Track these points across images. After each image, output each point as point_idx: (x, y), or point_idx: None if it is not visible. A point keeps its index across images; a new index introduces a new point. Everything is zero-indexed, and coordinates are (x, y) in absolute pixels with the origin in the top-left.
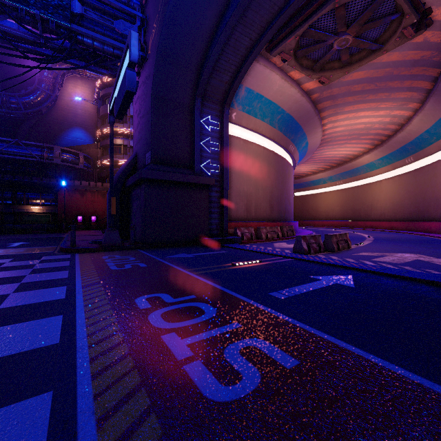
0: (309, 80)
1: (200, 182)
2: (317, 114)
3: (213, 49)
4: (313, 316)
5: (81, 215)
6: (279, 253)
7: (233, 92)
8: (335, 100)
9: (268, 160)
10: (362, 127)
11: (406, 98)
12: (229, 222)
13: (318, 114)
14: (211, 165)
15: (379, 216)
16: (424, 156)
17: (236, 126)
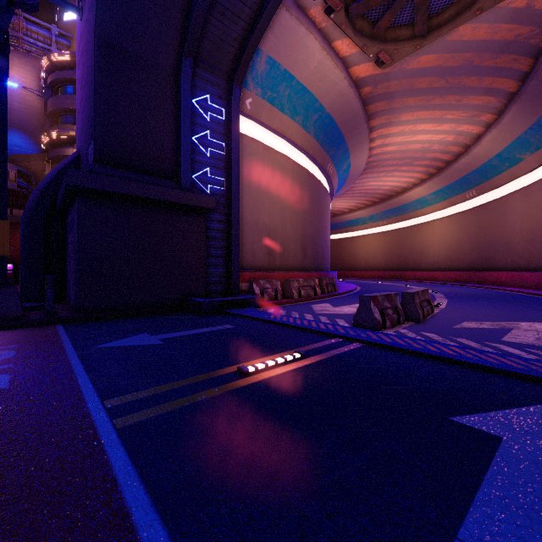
0: (361, 61)
1: (190, 203)
2: (366, 120)
3: None
4: None
5: (11, 261)
6: (332, 330)
7: (248, 59)
8: (392, 101)
9: (299, 182)
10: (418, 147)
11: (480, 106)
12: (241, 271)
13: (368, 120)
14: (211, 178)
15: (431, 264)
16: (491, 188)
17: (253, 122)
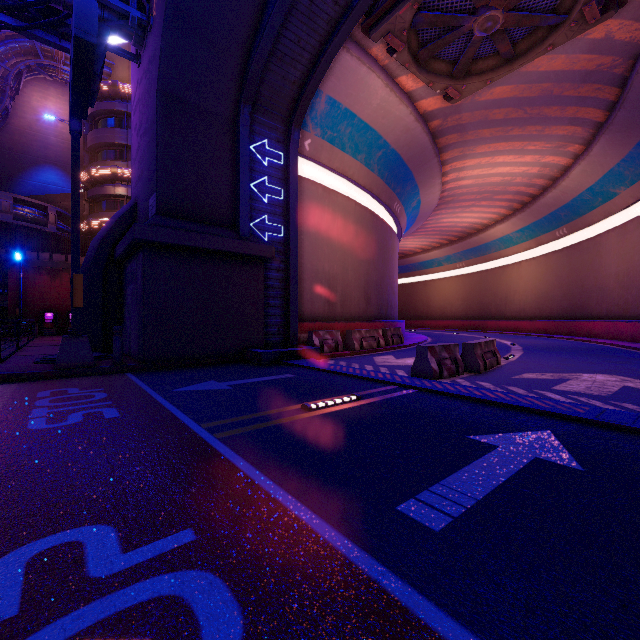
0: (428, 94)
1: (249, 253)
2: (436, 155)
3: (270, 15)
4: (573, 639)
5: (51, 310)
6: (389, 379)
7: (307, 102)
8: (465, 133)
9: (362, 224)
10: (498, 180)
11: (565, 137)
12: (300, 321)
13: (438, 154)
14: (269, 225)
15: (517, 313)
16: (583, 226)
17: (312, 163)
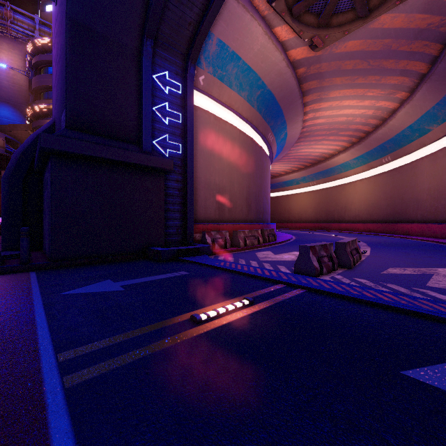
0: (297, 45)
1: (151, 165)
2: (301, 96)
3: None
4: None
5: (0, 215)
6: (276, 277)
7: (201, 41)
8: (322, 80)
9: (245, 148)
10: (343, 120)
11: (395, 85)
12: (195, 224)
13: (302, 96)
14: (169, 143)
15: (353, 217)
16: (403, 154)
17: (205, 97)
